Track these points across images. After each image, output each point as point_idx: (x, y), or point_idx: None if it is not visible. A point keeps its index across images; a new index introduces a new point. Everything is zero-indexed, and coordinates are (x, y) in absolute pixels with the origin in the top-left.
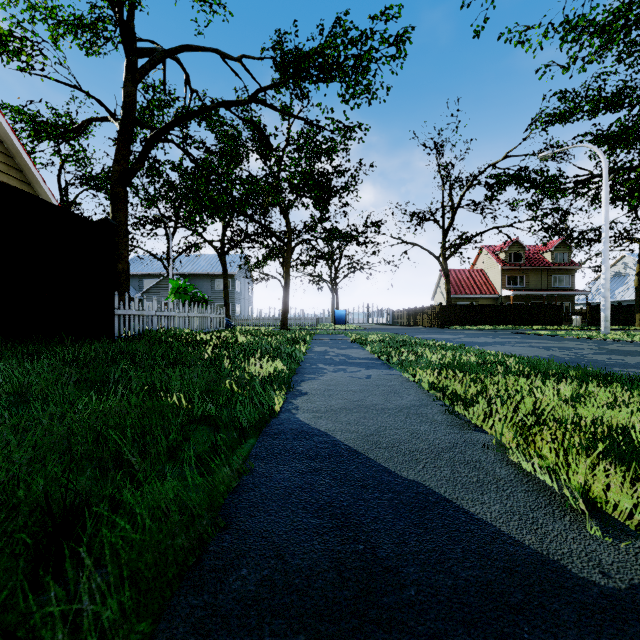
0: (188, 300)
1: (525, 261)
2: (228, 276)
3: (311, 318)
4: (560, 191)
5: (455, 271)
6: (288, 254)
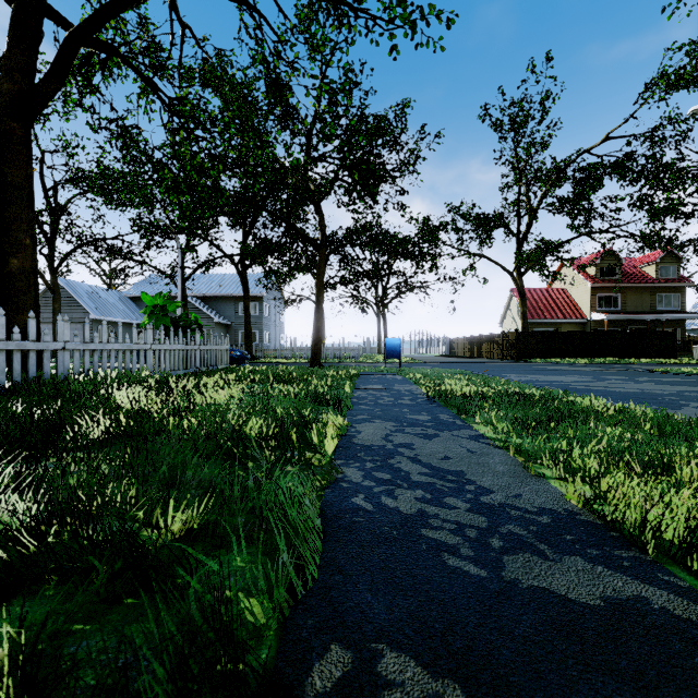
0: (167, 324)
1: (621, 277)
2: (255, 298)
3: (353, 348)
4: (688, 178)
5: (530, 290)
6: (321, 261)
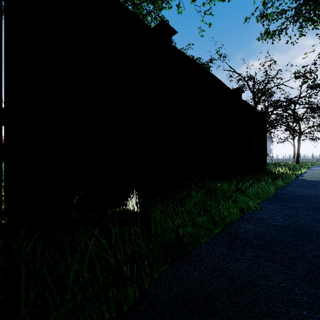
0: None
1: None
2: None
3: (310, 159)
4: None
5: None
6: (299, 136)
